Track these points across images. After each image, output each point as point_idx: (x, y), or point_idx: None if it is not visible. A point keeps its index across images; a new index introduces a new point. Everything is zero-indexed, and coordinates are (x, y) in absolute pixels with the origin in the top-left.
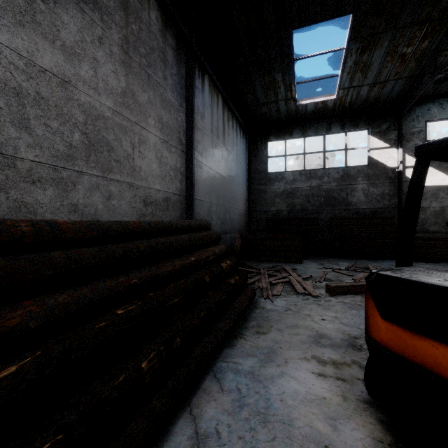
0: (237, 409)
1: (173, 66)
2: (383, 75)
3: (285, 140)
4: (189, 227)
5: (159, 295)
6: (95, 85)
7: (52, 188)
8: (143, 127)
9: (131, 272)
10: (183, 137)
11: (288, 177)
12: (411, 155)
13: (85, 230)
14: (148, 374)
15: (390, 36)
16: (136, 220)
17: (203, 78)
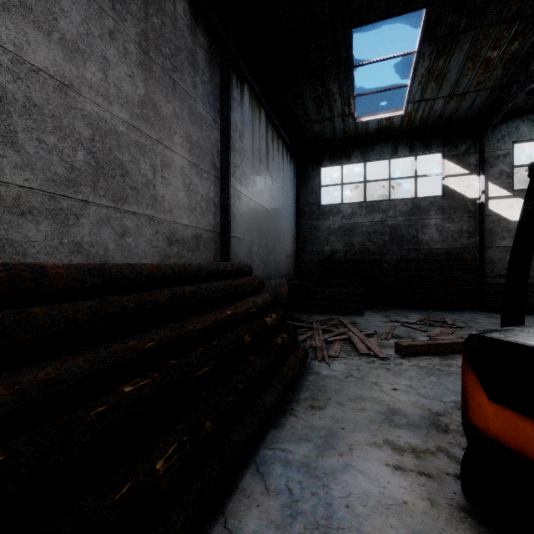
0: (288, 520)
1: (204, 71)
2: (462, 86)
3: (341, 165)
4: (224, 271)
5: (183, 362)
6: (105, 91)
7: (48, 222)
8: (166, 146)
9: (146, 332)
10: (218, 160)
11: (345, 210)
12: (496, 184)
13: (83, 277)
14: (165, 477)
15: (472, 36)
16: (154, 263)
17: (242, 88)
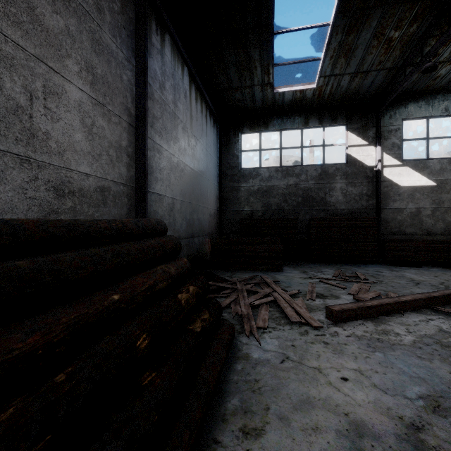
0: None
1: None
2: (366, 64)
3: (260, 133)
4: (121, 231)
5: None
6: None
7: None
8: (53, 68)
9: None
10: (132, 105)
11: (264, 174)
12: (389, 154)
13: None
14: None
15: (380, 13)
16: None
17: (162, 37)
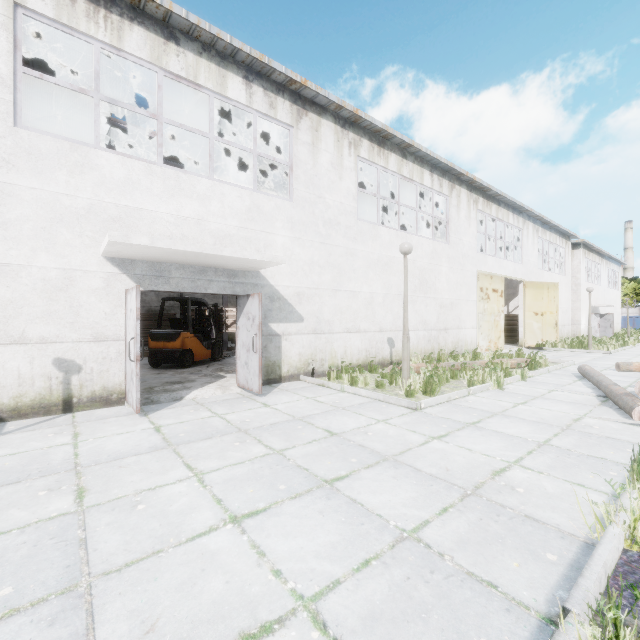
0: None
1: None
2: None
3: None
4: None
5: None
6: None
7: None
8: None
9: None
10: None
11: None
12: None
13: None
14: None
15: None
16: None
17: None
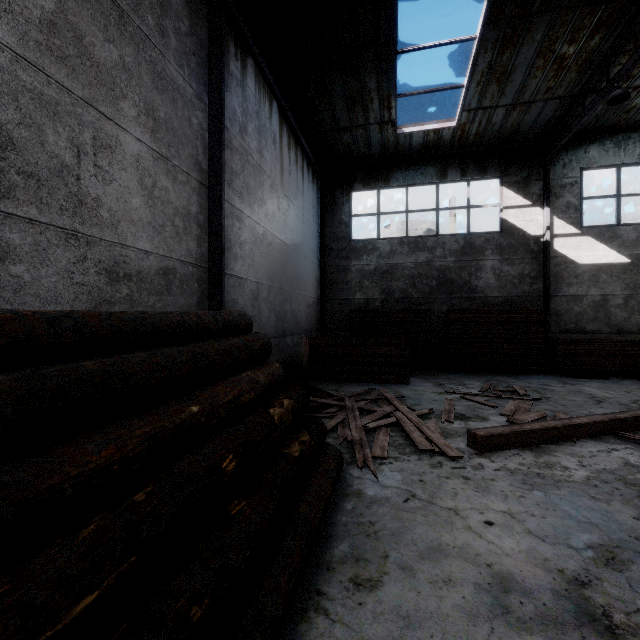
0: None
1: (181, 15)
2: (528, 92)
3: (378, 190)
4: (197, 327)
5: None
6: None
7: None
8: (105, 114)
9: None
10: (204, 158)
11: (383, 247)
12: (562, 218)
13: None
14: None
15: (548, 21)
16: (1, 310)
17: (244, 63)
